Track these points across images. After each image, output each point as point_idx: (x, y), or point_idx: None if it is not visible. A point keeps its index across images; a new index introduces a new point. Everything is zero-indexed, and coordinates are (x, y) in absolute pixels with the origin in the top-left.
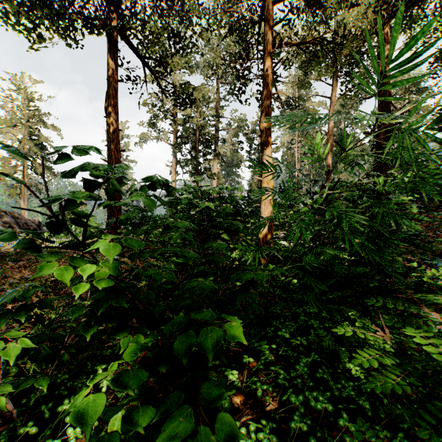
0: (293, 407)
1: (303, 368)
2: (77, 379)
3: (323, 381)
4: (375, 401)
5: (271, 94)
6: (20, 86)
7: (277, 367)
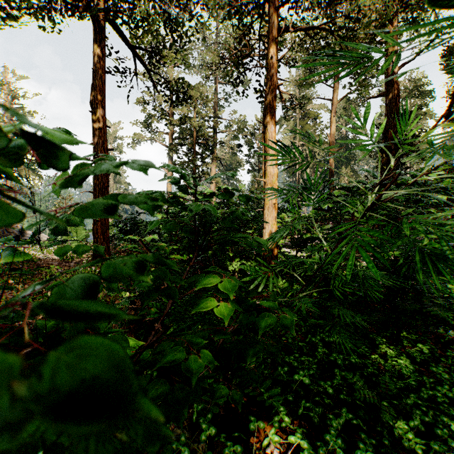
0: None
1: (335, 439)
2: None
3: None
4: None
5: (275, 85)
6: (3, 82)
7: (298, 435)
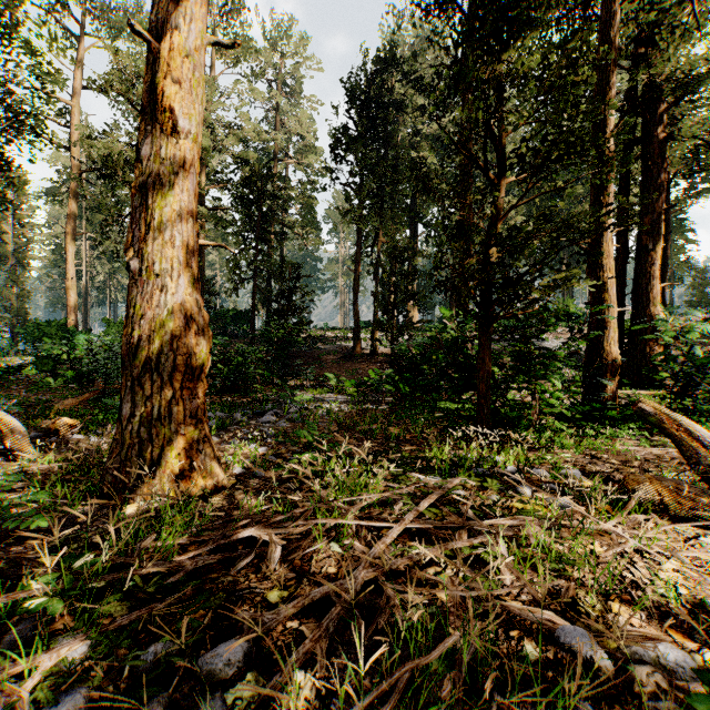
0: None
1: None
2: None
3: None
4: None
5: None
6: None
7: None
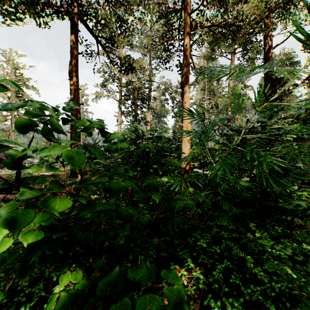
0: (211, 308)
1: (219, 274)
2: (36, 285)
3: (234, 284)
4: (278, 303)
5: (189, 63)
6: (9, 58)
7: (197, 272)
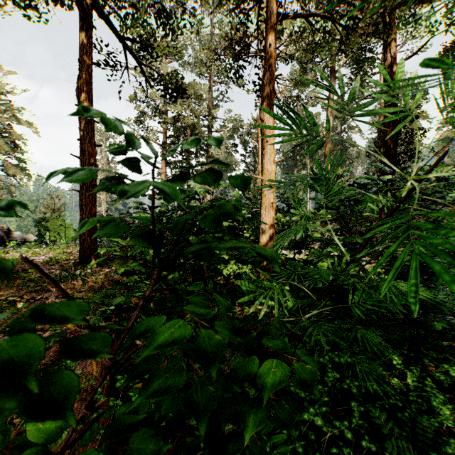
0: None
1: None
2: None
3: None
4: None
5: (273, 76)
6: None
7: None
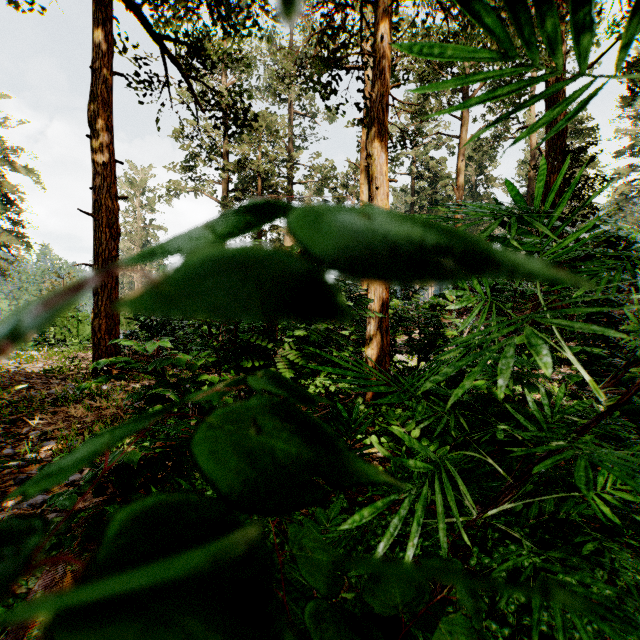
0: None
1: None
2: None
3: None
4: None
5: (386, 87)
6: None
7: None
